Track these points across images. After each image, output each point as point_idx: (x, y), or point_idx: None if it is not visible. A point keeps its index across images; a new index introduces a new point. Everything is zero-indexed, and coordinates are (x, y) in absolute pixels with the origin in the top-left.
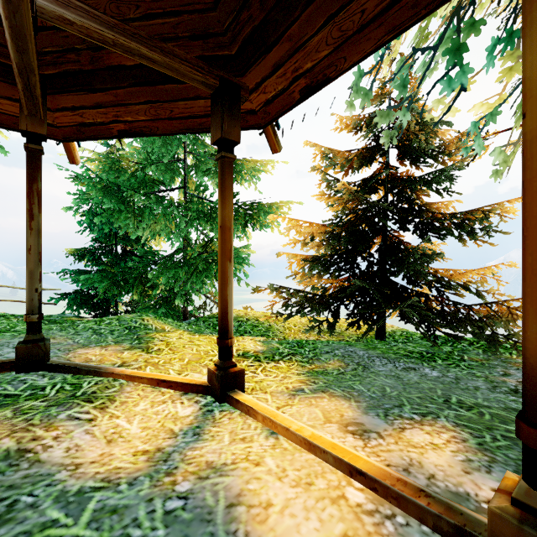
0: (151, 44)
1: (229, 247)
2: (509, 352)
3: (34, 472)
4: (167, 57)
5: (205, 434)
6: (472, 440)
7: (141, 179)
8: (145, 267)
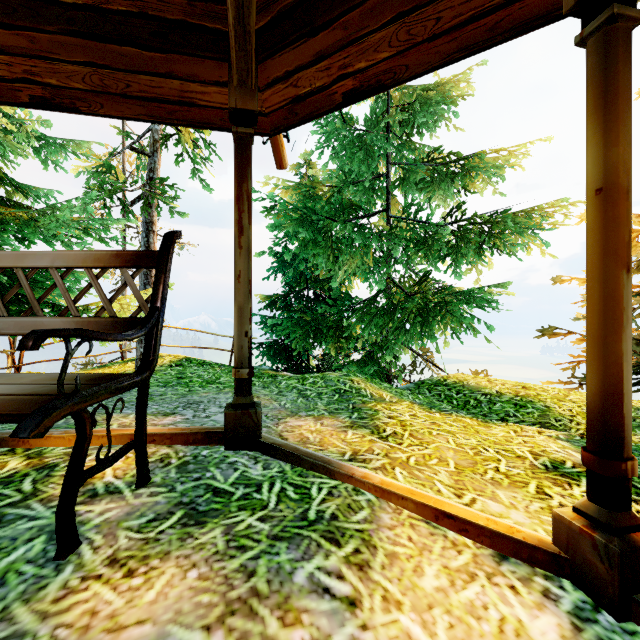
0: None
1: (625, 238)
2: None
3: None
4: None
5: None
6: None
7: (339, 203)
8: (340, 314)
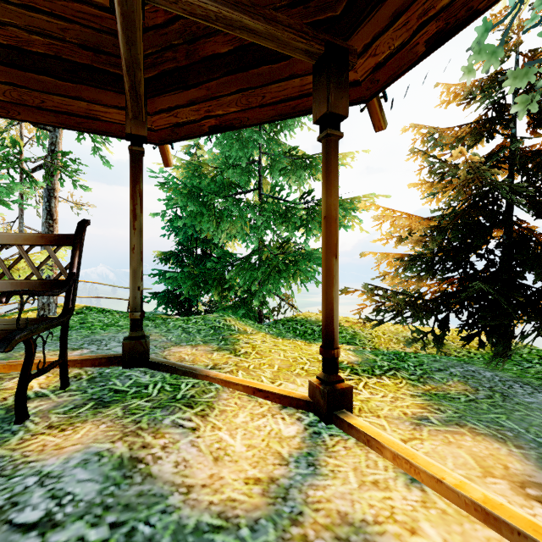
0: (253, 12)
1: (335, 241)
2: None
3: (148, 490)
4: (269, 25)
5: (322, 466)
6: None
7: (220, 182)
8: (223, 268)
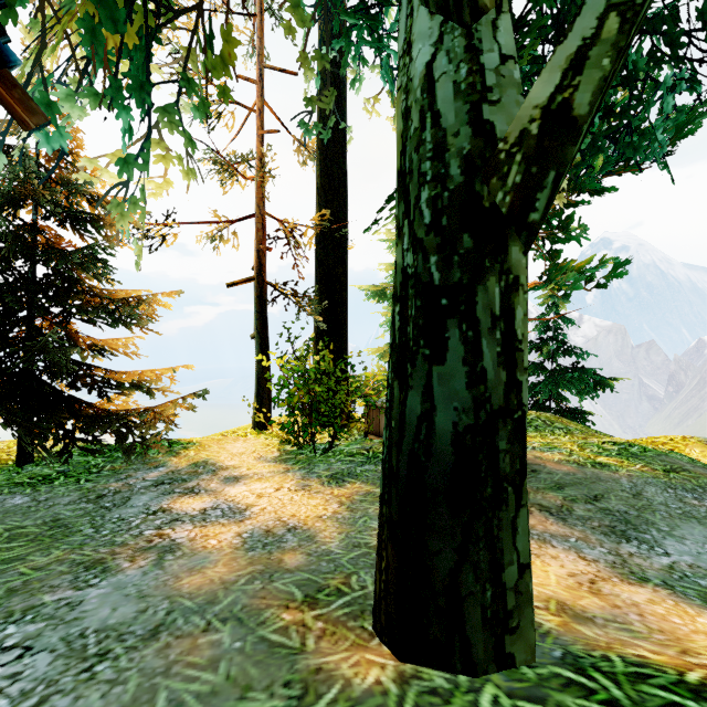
0: None
1: None
2: (160, 452)
3: None
4: None
5: None
6: None
7: None
8: None
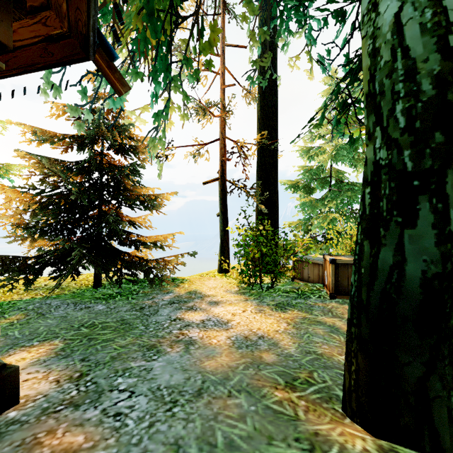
0: None
1: None
2: (168, 284)
3: None
4: None
5: None
6: (61, 347)
7: None
8: None
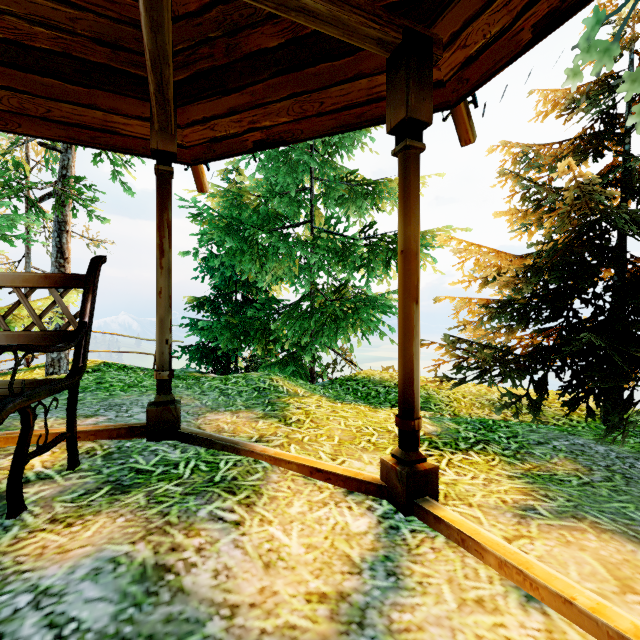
0: None
1: (415, 282)
2: None
3: (178, 613)
4: (333, 5)
5: (406, 576)
6: None
7: (264, 213)
8: (267, 317)
